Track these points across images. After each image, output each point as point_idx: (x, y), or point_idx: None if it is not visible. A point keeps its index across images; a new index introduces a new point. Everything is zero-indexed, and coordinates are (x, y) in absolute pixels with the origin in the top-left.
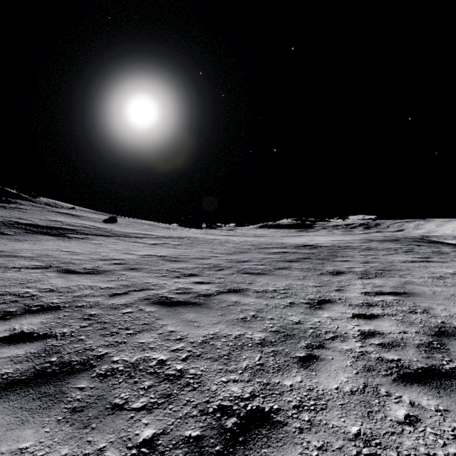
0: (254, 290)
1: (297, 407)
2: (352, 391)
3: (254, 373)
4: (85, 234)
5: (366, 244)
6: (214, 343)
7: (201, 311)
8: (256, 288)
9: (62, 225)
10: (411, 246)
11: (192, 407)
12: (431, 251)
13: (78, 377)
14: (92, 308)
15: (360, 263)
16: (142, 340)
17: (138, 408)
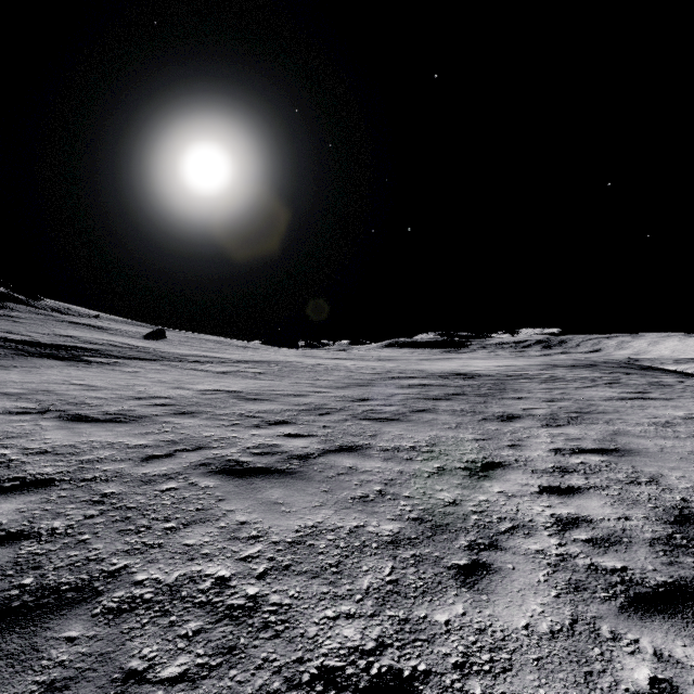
0: (380, 447)
1: (460, 666)
2: (553, 632)
3: (383, 600)
4: (114, 357)
5: (548, 371)
6: (313, 542)
7: (294, 485)
8: (383, 444)
9: (77, 343)
10: (616, 375)
11: (272, 672)
12: (646, 383)
13: (68, 616)
14: (110, 483)
15: (542, 401)
16: (191, 541)
17: (172, 678)
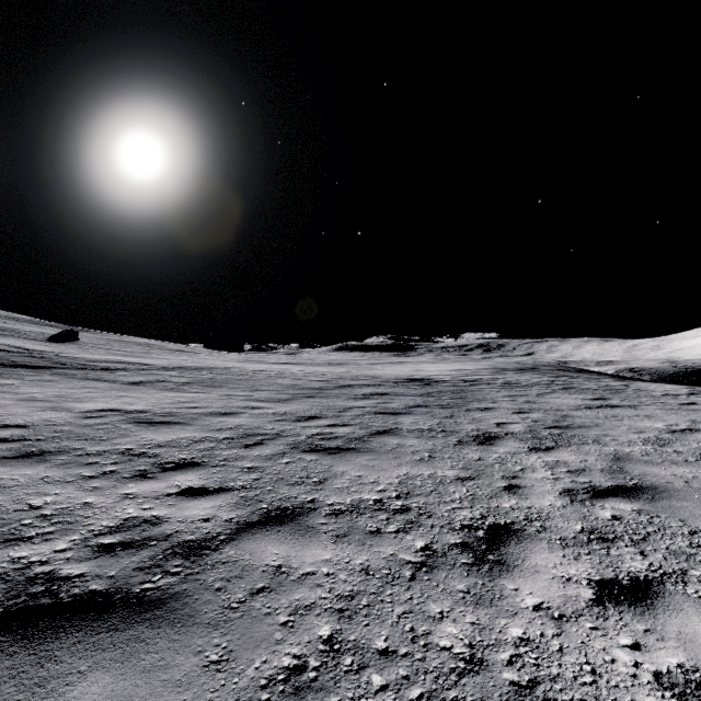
0: (330, 506)
1: None
2: None
3: None
4: None
5: (500, 375)
6: None
7: (147, 652)
8: (335, 500)
9: None
10: (564, 379)
11: None
12: (598, 387)
13: None
14: None
15: (512, 413)
16: None
17: None
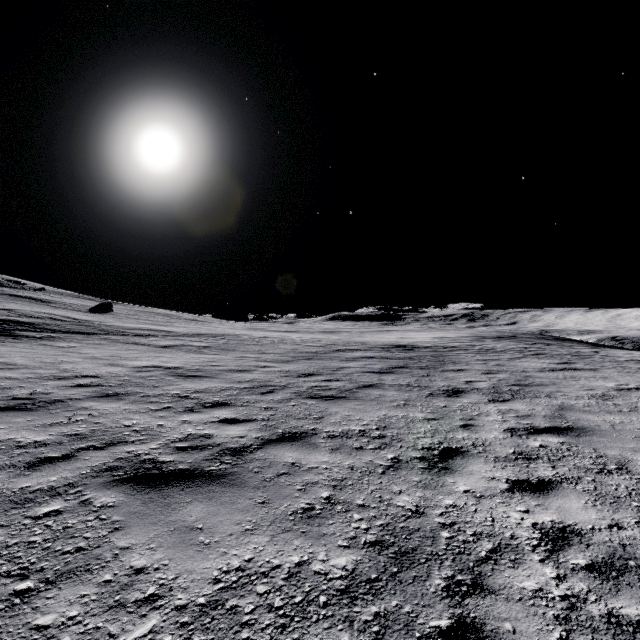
0: (327, 433)
1: None
2: None
3: None
4: (50, 331)
5: (479, 342)
6: (236, 602)
7: (221, 496)
8: (330, 429)
9: (12, 316)
10: (538, 346)
11: None
12: (568, 353)
13: None
14: None
15: (481, 373)
16: (47, 618)
17: None
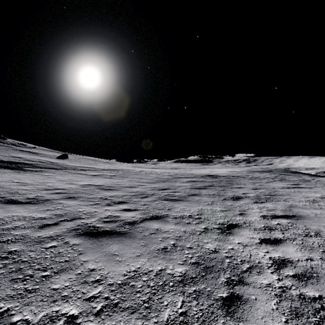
0: (173, 216)
1: None
2: None
3: None
4: (40, 168)
5: (251, 174)
6: (134, 283)
7: (125, 242)
8: (175, 214)
9: (21, 160)
10: (282, 176)
11: None
12: (298, 179)
13: None
14: (16, 243)
15: (251, 189)
16: (56, 286)
17: None
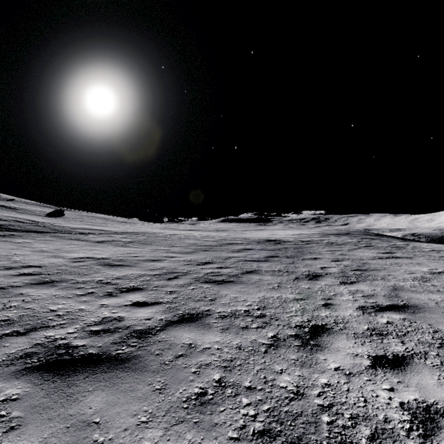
0: (219, 313)
1: None
2: None
3: None
4: (12, 230)
5: (325, 238)
6: None
7: (123, 383)
8: (221, 310)
9: None
10: (366, 240)
11: None
12: (388, 245)
13: None
14: None
15: (331, 261)
16: None
17: None
